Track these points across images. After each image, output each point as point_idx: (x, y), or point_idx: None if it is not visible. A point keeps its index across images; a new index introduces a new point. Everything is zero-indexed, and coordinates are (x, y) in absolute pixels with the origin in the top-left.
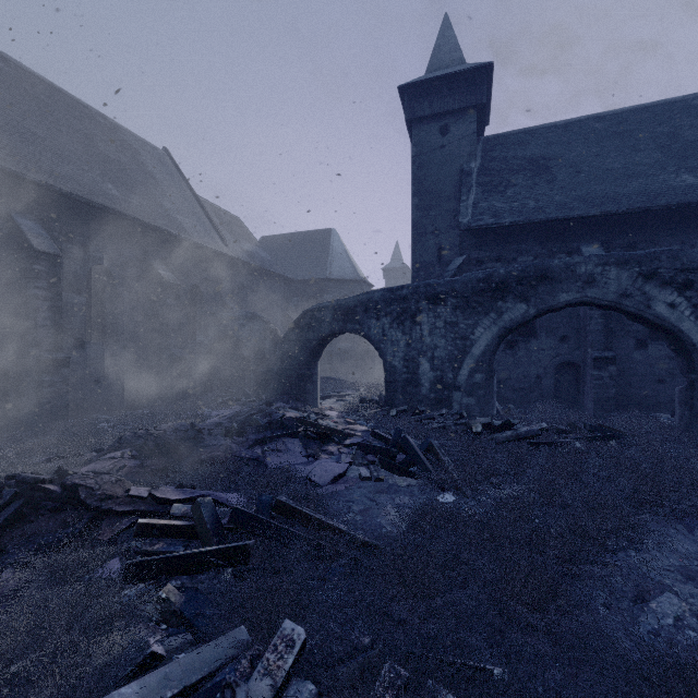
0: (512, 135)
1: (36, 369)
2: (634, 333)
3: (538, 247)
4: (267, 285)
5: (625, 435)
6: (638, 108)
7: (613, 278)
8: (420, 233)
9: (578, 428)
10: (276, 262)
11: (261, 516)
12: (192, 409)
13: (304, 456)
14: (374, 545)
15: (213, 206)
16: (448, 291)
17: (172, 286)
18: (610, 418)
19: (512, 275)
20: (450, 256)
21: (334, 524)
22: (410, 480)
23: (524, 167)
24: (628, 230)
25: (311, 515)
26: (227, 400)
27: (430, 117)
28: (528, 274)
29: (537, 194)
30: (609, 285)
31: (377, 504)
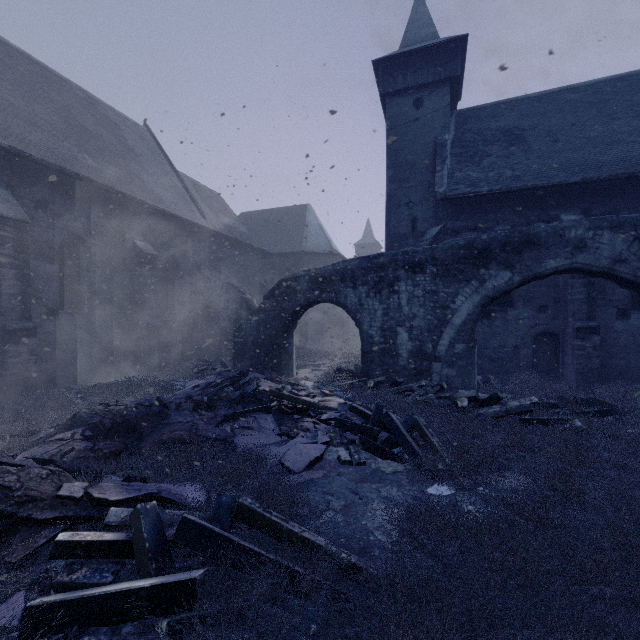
0: (485, 108)
1: (1, 339)
2: (615, 302)
3: (515, 215)
4: (245, 257)
5: (621, 410)
6: (613, 78)
7: (606, 243)
8: (394, 205)
9: (569, 402)
10: (254, 236)
11: (216, 529)
12: (167, 379)
13: (277, 434)
14: (362, 569)
15: (193, 182)
16: (427, 259)
17: (148, 256)
18: (595, 390)
19: (495, 241)
20: (424, 228)
21: (310, 537)
22: (396, 465)
23: (498, 138)
24: (609, 197)
25: (281, 525)
26: (203, 370)
27: (404, 90)
28: (512, 240)
29: (513, 163)
30: (601, 250)
31: (361, 498)
